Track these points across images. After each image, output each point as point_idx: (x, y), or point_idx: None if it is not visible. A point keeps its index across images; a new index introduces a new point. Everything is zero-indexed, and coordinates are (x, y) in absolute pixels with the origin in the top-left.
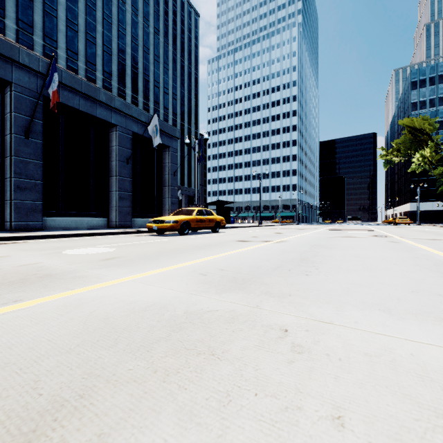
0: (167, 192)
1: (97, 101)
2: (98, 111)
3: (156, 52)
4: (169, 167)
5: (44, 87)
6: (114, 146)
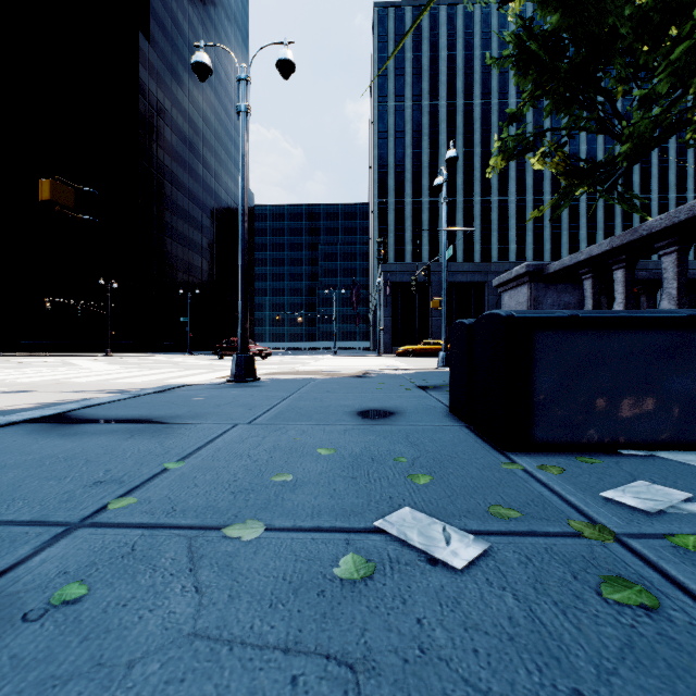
0: None
1: (647, 270)
2: None
3: None
4: None
5: None
6: (658, 295)
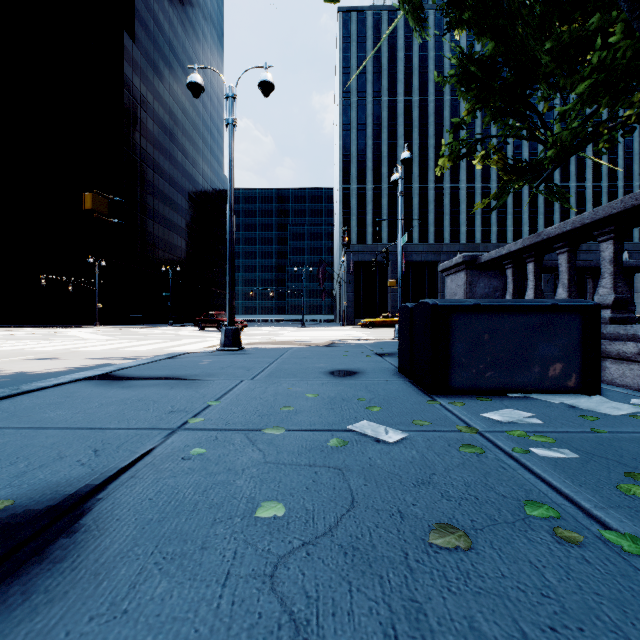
0: (638, 298)
1: (580, 251)
2: (580, 257)
3: None
4: (639, 277)
5: (554, 256)
6: None
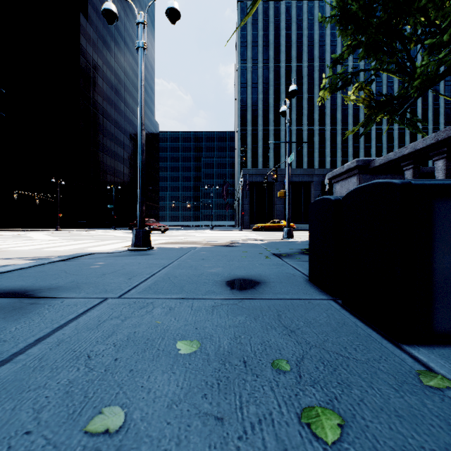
0: None
1: None
2: None
3: (446, 78)
4: None
5: None
6: None
